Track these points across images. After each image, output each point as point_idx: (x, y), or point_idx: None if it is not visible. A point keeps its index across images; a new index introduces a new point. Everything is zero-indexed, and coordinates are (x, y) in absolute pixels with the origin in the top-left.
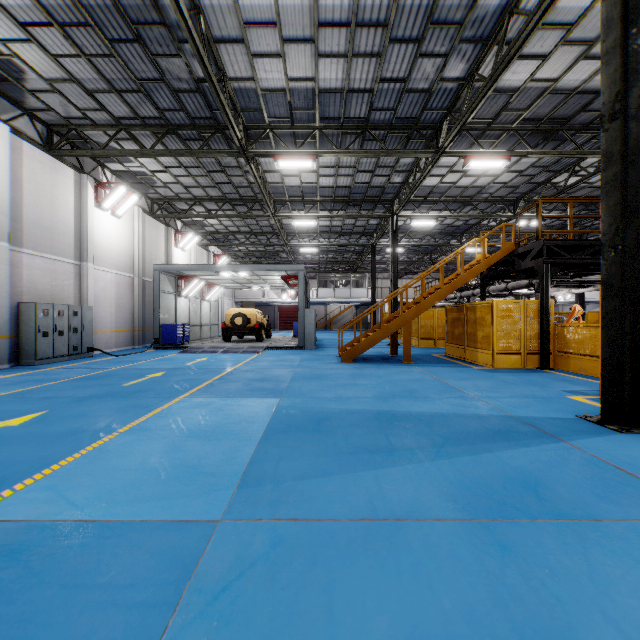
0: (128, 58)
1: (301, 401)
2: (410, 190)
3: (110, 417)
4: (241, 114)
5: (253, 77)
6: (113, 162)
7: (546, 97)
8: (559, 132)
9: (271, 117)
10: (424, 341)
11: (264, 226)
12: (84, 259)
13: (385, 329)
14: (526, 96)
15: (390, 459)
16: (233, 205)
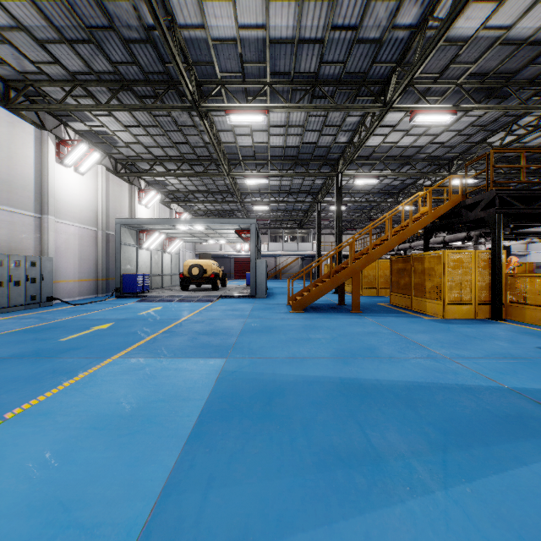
0: (74, 2)
1: (249, 363)
2: (355, 148)
3: (13, 390)
4: (193, 68)
5: (203, 25)
6: (75, 121)
7: (495, 49)
8: (502, 88)
9: (223, 72)
10: (367, 290)
11: (220, 186)
12: (45, 212)
13: (334, 279)
14: (476, 47)
15: (379, 483)
16: (191, 165)
